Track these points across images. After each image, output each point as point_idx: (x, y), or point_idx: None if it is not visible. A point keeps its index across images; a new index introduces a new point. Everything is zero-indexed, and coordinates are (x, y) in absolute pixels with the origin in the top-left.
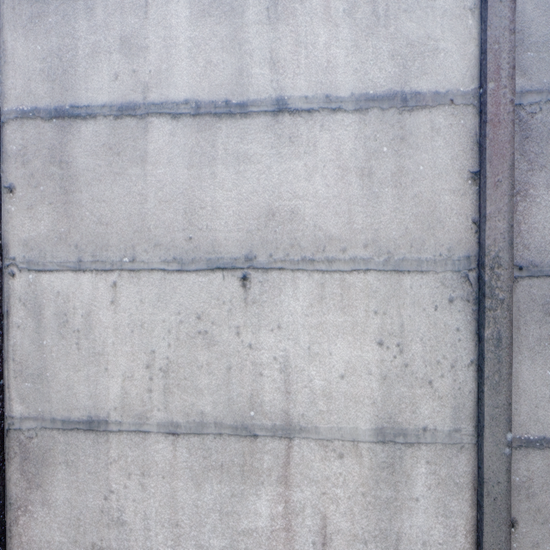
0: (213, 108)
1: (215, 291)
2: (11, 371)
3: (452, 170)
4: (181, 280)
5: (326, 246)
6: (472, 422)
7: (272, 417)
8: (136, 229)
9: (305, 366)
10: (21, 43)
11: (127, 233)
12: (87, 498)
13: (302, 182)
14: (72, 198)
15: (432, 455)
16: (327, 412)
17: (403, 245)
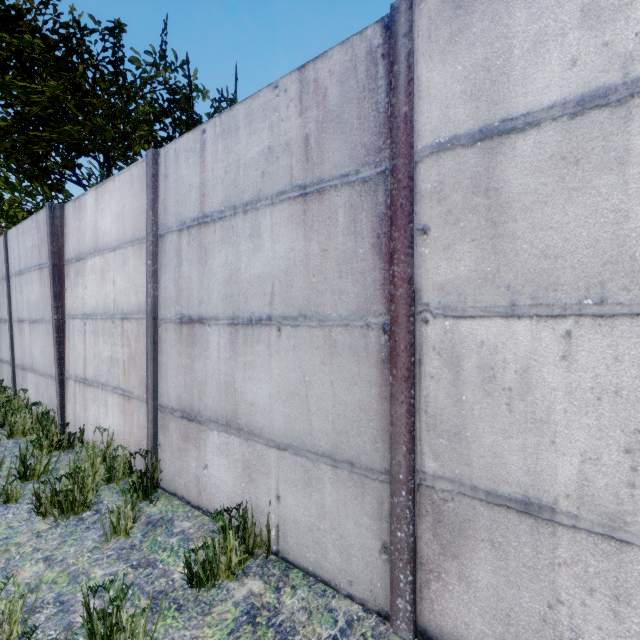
0: None
1: None
2: (423, 423)
3: None
4: None
5: None
6: None
7: None
8: (606, 259)
9: None
10: (437, 71)
11: (590, 266)
12: (520, 595)
13: None
14: (502, 230)
15: None
16: None
17: None
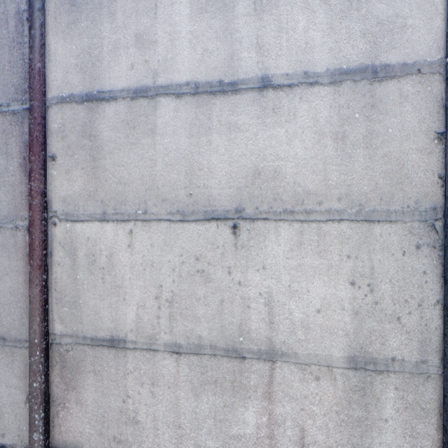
0: (209, 88)
1: (210, 238)
2: (54, 298)
3: (419, 132)
4: (183, 228)
5: (305, 199)
6: (438, 355)
7: (258, 342)
8: (147, 187)
9: (286, 301)
10: (61, 44)
11: (141, 191)
12: (109, 400)
13: (283, 146)
14: (99, 163)
15: (400, 382)
16: (305, 340)
17: (373, 198)
